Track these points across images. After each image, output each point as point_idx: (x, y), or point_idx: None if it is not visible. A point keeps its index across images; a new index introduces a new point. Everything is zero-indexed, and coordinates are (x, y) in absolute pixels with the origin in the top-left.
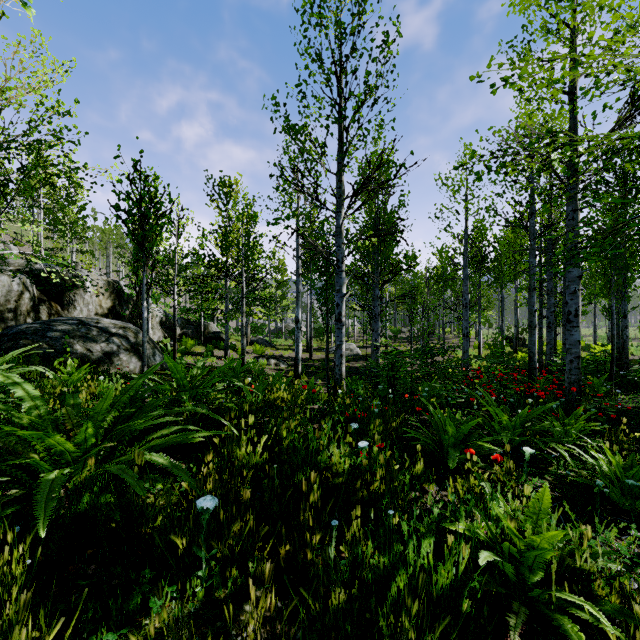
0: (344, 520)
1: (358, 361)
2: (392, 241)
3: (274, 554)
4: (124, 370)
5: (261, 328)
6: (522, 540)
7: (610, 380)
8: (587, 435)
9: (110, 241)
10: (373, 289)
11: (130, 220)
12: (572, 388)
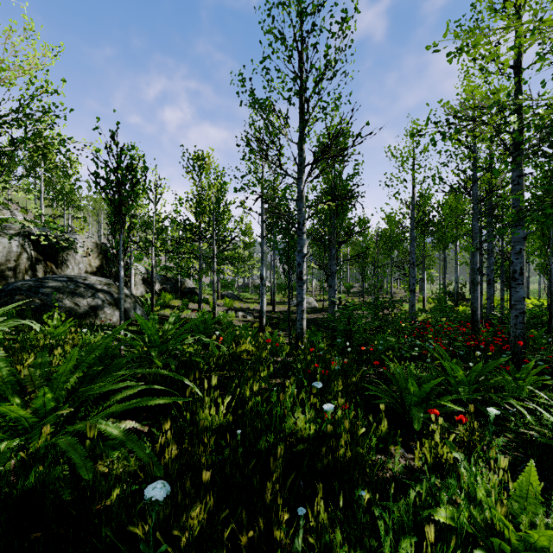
0: (310, 493)
1: (316, 313)
2: (347, 206)
3: (235, 537)
4: (108, 322)
5: (231, 284)
6: (514, 533)
7: (548, 333)
8: (537, 388)
9: (101, 209)
10: (329, 250)
11: (107, 186)
12: (519, 342)
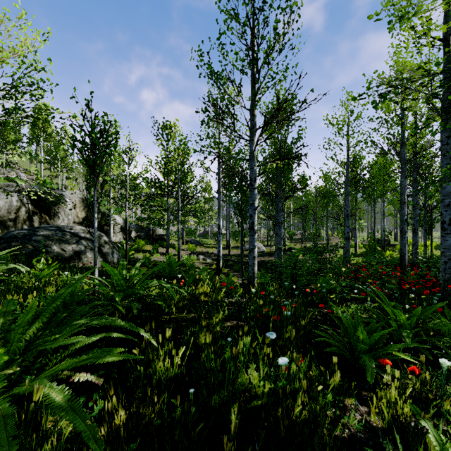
0: None
1: (264, 256)
2: (292, 166)
3: None
4: (89, 265)
5: (194, 231)
6: None
7: None
8: None
9: None
10: (276, 203)
11: (82, 148)
12: (449, 286)
